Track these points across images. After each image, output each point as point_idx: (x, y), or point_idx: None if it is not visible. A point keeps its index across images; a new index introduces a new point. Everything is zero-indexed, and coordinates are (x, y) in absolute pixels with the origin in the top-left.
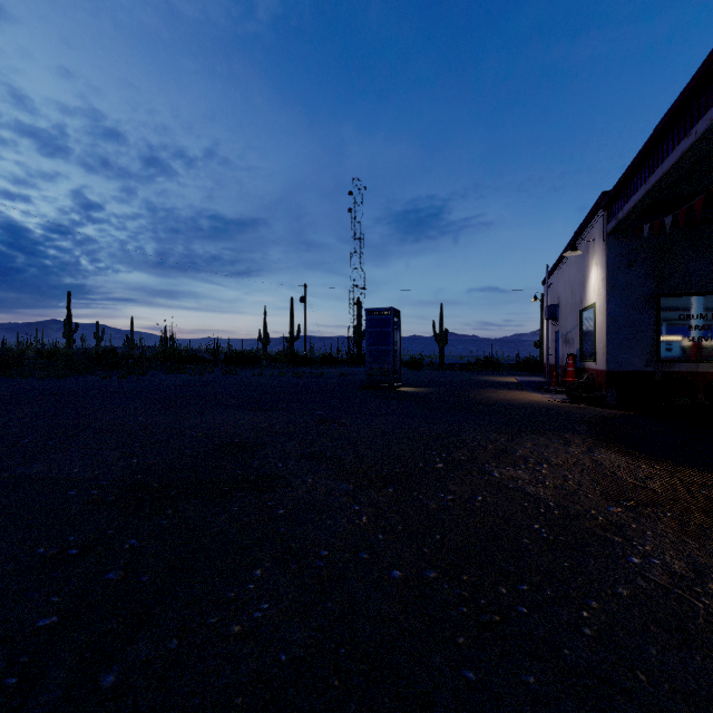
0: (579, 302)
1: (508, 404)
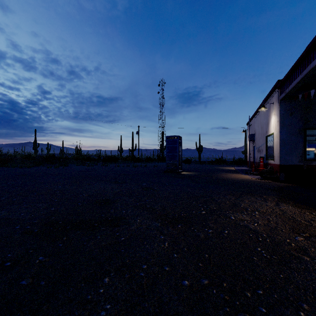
0: (265, 132)
1: (233, 180)
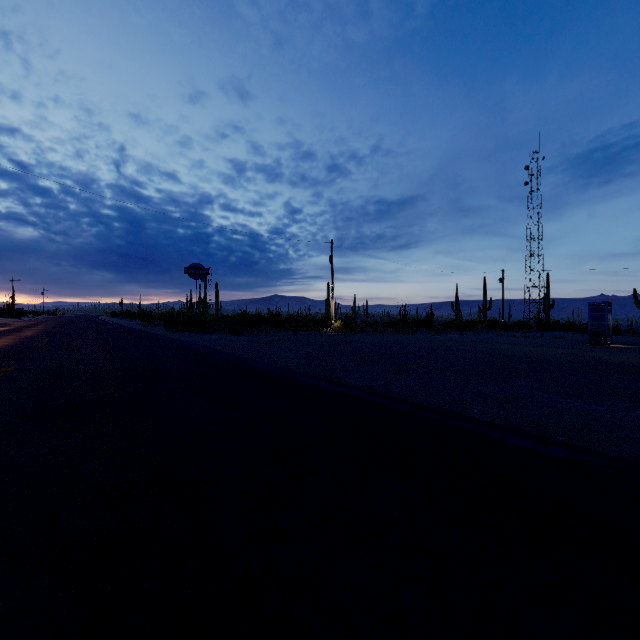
0: None
1: None
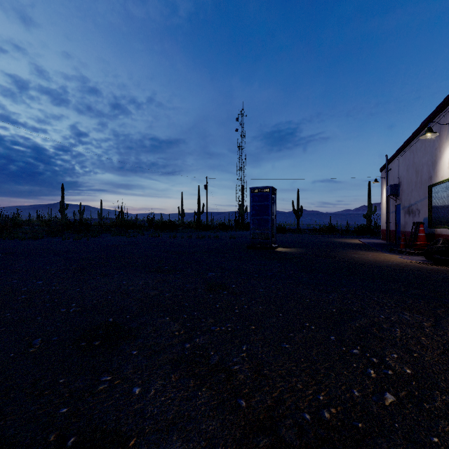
0: (428, 179)
1: (380, 267)
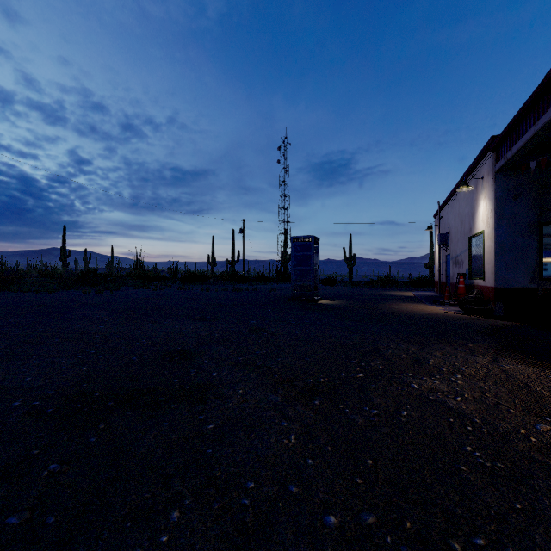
0: (469, 230)
1: (411, 315)
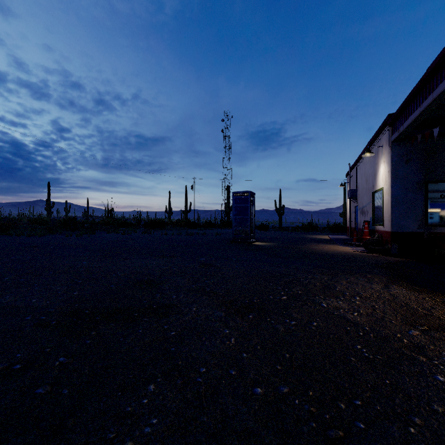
0: (372, 187)
1: (326, 254)
